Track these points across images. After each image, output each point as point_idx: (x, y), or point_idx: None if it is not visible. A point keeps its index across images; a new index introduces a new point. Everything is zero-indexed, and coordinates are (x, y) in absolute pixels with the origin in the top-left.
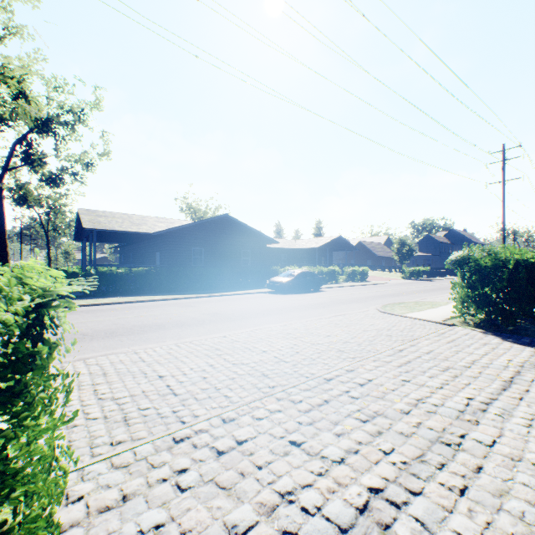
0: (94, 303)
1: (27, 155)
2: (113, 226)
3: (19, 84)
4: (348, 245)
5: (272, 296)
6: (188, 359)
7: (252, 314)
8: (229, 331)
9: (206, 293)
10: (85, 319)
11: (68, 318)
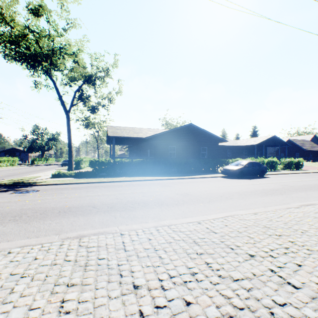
0: (111, 180)
1: (80, 96)
2: (123, 134)
3: (77, 58)
4: (281, 142)
5: (227, 180)
6: (166, 256)
7: (216, 197)
8: (201, 215)
9: (177, 176)
10: (101, 193)
11: (92, 190)
